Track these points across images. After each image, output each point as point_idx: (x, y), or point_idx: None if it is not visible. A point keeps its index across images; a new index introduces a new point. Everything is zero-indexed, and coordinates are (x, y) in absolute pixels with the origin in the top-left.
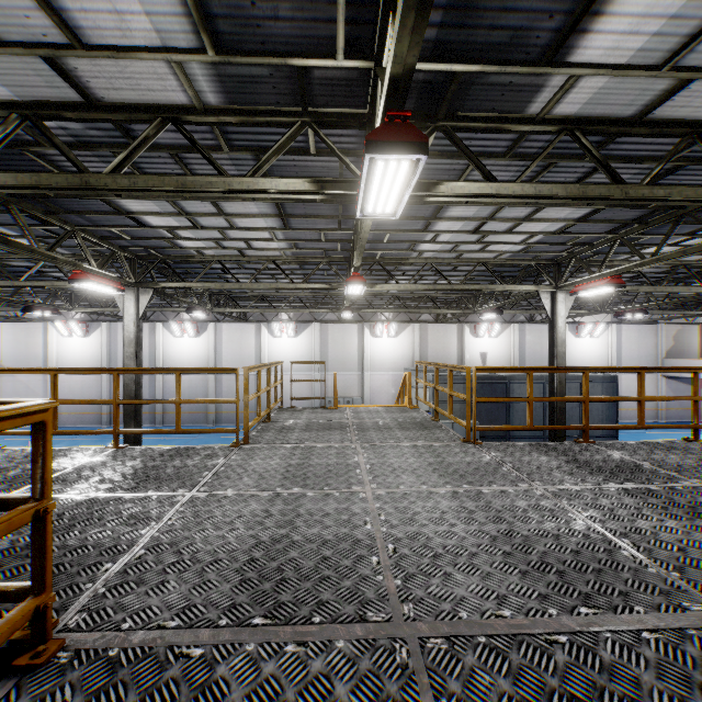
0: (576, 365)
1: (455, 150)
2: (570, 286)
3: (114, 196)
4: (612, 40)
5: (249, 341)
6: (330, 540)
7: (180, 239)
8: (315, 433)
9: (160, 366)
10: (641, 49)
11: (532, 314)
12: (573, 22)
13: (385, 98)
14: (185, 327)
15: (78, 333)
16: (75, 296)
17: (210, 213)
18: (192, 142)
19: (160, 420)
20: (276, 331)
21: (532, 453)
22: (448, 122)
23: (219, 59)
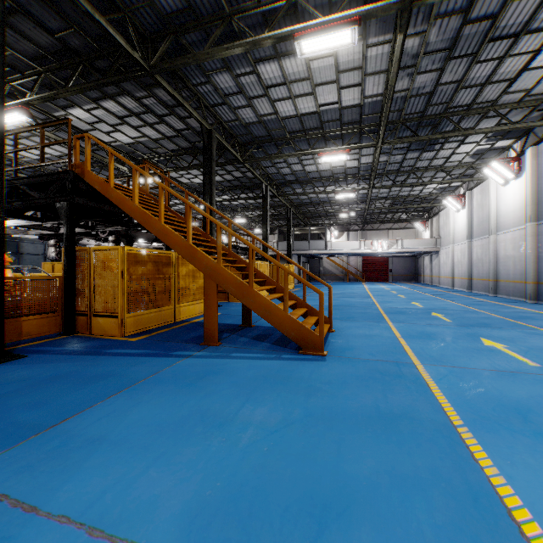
0: None
1: None
2: None
3: None
4: (78, 113)
5: None
6: None
7: None
8: None
9: None
10: (85, 118)
11: None
12: (69, 106)
13: (25, 104)
14: None
15: None
16: None
17: None
18: None
19: None
20: None
21: None
22: None
23: None
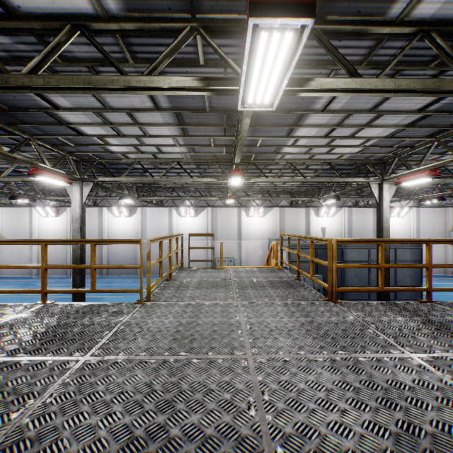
0: None
1: (319, 60)
2: (394, 179)
3: (53, 109)
4: None
5: (164, 220)
6: (211, 435)
7: (109, 145)
8: (204, 291)
9: (105, 237)
10: None
11: (357, 201)
12: None
13: None
14: (122, 210)
15: (52, 215)
16: (47, 189)
17: (127, 123)
18: (97, 46)
19: (105, 272)
20: (182, 213)
21: (388, 313)
22: (318, 26)
23: None
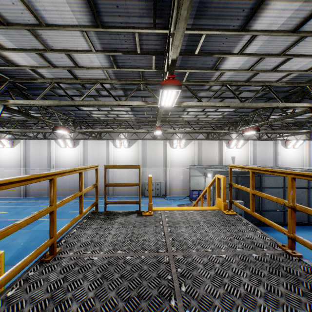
0: (284, 164)
1: None
2: None
3: None
4: None
5: (103, 150)
6: None
7: (4, 50)
8: None
9: (53, 164)
10: None
11: (260, 135)
12: None
13: None
14: (67, 142)
15: (7, 146)
16: None
17: None
18: None
19: None
20: (118, 145)
21: None
22: None
23: None
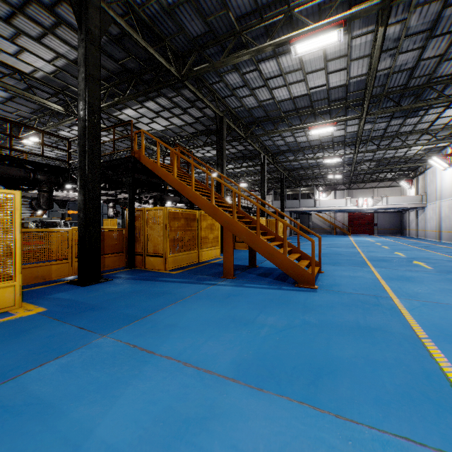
0: None
1: None
2: None
3: None
4: (128, 112)
5: None
6: None
7: None
8: None
9: None
10: (132, 115)
11: None
12: (123, 108)
13: None
14: None
15: None
16: None
17: None
18: (27, 83)
19: None
20: None
21: None
22: None
23: (52, 77)
